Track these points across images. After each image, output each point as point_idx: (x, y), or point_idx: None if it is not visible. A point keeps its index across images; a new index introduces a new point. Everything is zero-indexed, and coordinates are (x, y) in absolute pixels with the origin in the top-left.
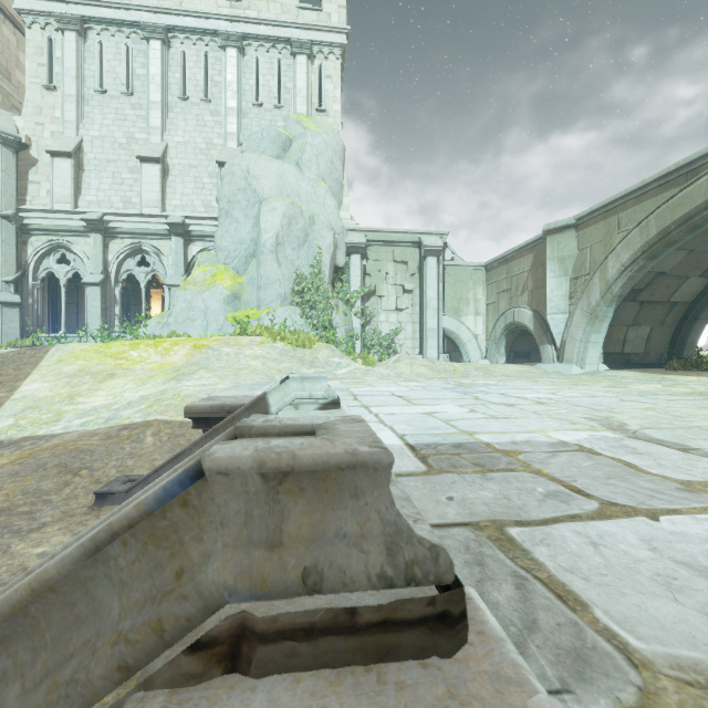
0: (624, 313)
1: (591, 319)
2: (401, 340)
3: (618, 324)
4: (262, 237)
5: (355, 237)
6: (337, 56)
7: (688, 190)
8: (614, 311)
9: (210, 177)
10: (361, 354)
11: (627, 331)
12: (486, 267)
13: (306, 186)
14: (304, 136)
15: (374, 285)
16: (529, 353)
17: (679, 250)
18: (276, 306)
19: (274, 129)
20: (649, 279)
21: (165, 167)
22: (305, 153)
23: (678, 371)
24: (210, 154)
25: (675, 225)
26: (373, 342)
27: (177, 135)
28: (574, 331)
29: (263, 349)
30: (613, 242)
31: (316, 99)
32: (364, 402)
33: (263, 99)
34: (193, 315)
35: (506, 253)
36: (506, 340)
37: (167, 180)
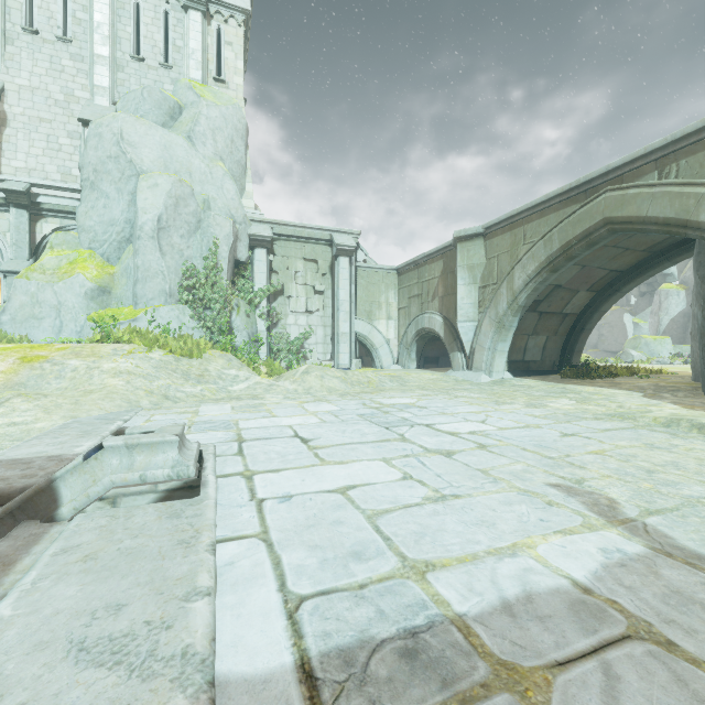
0: (526, 323)
1: (498, 328)
2: (311, 344)
3: (521, 333)
4: (139, 218)
5: (260, 229)
6: (239, 22)
7: (588, 207)
8: (519, 321)
9: (70, 137)
10: (266, 361)
11: (528, 340)
12: (397, 270)
13: (200, 164)
14: (198, 105)
15: (282, 284)
16: (438, 358)
17: (575, 265)
18: (158, 305)
19: (159, 91)
20: (548, 291)
21: (0, 115)
22: (199, 125)
23: (572, 379)
24: (70, 108)
25: (576, 240)
26: (280, 347)
27: (20, 76)
28: (483, 339)
29: (132, 360)
30: (519, 253)
31: (214, 65)
32: (250, 460)
33: (146, 53)
34: (39, 313)
35: (417, 258)
36: (417, 345)
37: (4, 133)
